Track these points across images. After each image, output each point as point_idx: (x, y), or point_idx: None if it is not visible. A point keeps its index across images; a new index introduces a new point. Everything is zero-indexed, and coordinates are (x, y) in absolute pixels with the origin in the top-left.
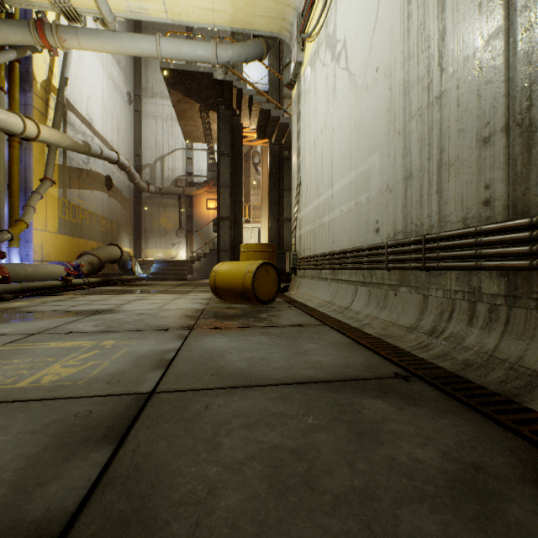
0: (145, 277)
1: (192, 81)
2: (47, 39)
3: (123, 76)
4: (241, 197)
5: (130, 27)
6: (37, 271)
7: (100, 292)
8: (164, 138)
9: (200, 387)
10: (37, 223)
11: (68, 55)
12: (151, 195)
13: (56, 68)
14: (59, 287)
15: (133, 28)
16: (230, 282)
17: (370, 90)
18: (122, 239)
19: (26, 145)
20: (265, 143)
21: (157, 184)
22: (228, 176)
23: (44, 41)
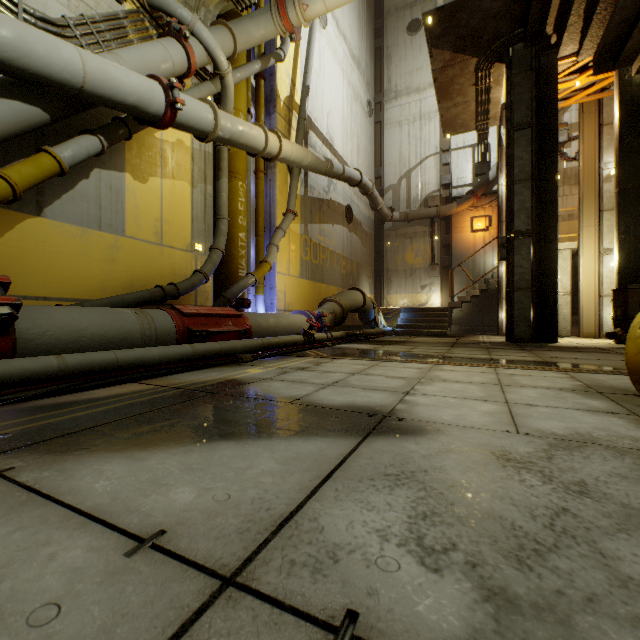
0: (390, 331)
1: (471, 16)
2: (288, 17)
3: (363, 82)
4: (554, 192)
5: (370, 20)
6: (278, 322)
7: (348, 355)
8: (410, 146)
9: None
10: (280, 265)
11: (309, 58)
12: (394, 225)
13: (298, 81)
14: (300, 343)
15: (372, 21)
16: None
17: None
18: (361, 283)
19: (270, 177)
20: (591, 95)
21: (401, 209)
22: (528, 160)
23: (285, 22)
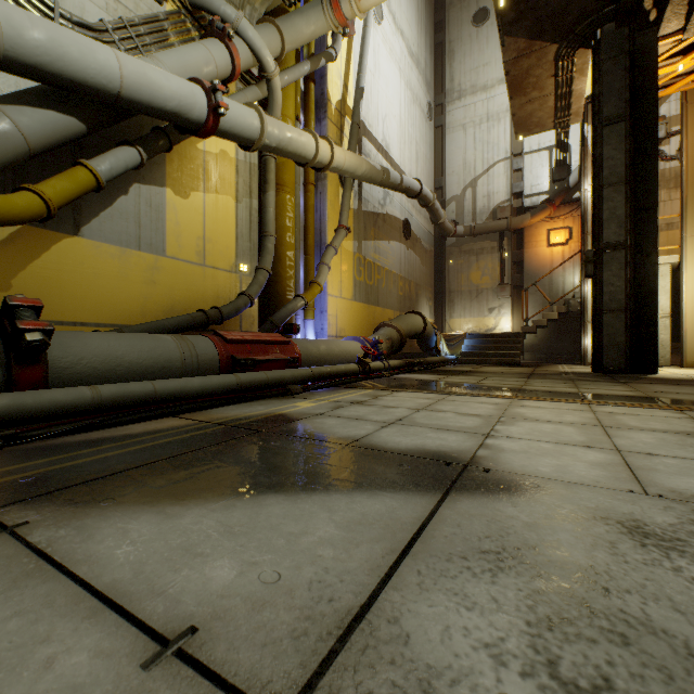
0: (453, 359)
1: None
2: (341, 9)
3: (422, 82)
4: (652, 197)
5: (430, 13)
6: (330, 349)
7: (409, 386)
8: (476, 152)
9: None
10: (331, 287)
11: (363, 57)
12: (457, 240)
13: (351, 83)
14: (354, 373)
15: (433, 14)
16: None
17: None
18: (421, 305)
19: (320, 189)
20: None
21: (466, 223)
22: (620, 160)
23: (337, 14)
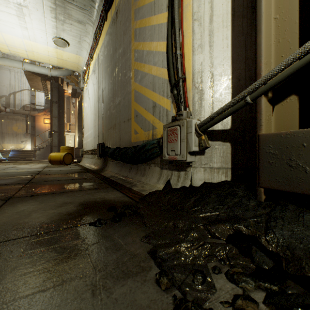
0: (5, 159)
1: None
2: None
3: None
4: (64, 122)
5: None
6: None
7: None
8: (16, 82)
9: (49, 170)
10: None
11: None
12: (7, 113)
13: None
14: None
15: None
16: (56, 159)
17: (92, 114)
18: None
19: None
20: None
21: (11, 107)
22: (56, 112)
23: None
